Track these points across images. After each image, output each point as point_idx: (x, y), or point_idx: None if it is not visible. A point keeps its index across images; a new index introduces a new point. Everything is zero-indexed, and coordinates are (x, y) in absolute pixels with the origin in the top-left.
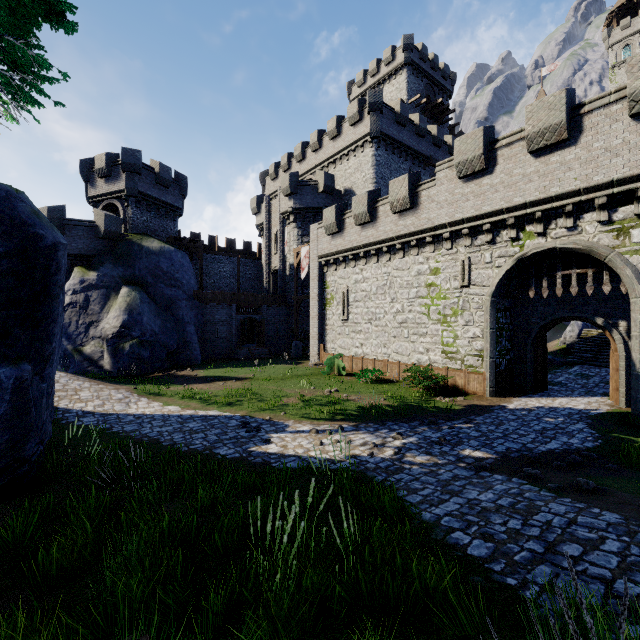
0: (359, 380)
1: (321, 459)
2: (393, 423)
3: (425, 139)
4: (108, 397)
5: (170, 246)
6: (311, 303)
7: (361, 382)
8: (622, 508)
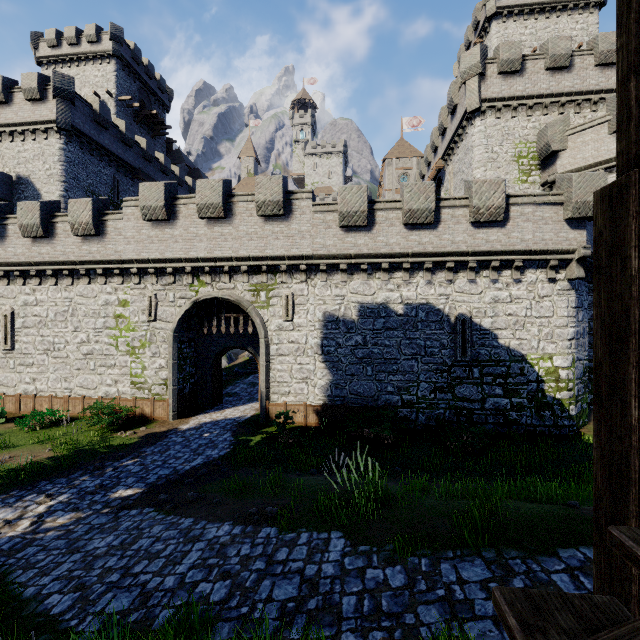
0: (23, 428)
1: None
2: (48, 482)
3: (133, 149)
4: None
5: None
6: None
7: (27, 429)
8: (202, 510)
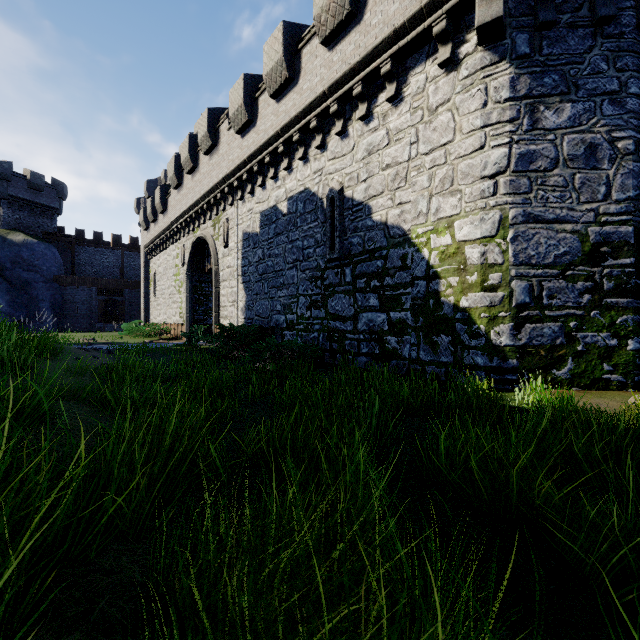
0: (129, 336)
1: None
2: None
3: None
4: None
5: (34, 239)
6: (142, 285)
7: (133, 337)
8: None
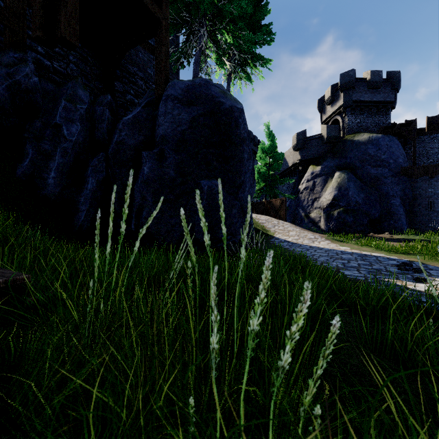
0: None
1: None
2: None
3: None
4: (304, 236)
5: (377, 134)
6: None
7: None
8: None
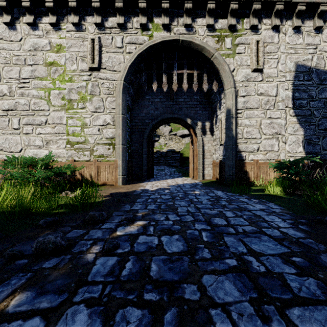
0: None
1: None
2: None
3: None
4: None
5: None
6: None
7: None
8: None
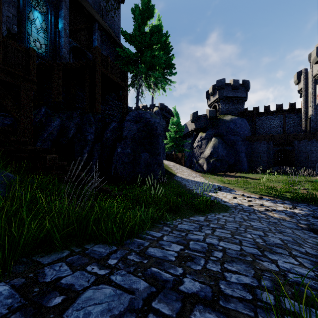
0: None
1: (222, 200)
2: (306, 205)
3: None
4: (190, 175)
5: (235, 117)
6: None
7: None
8: None
